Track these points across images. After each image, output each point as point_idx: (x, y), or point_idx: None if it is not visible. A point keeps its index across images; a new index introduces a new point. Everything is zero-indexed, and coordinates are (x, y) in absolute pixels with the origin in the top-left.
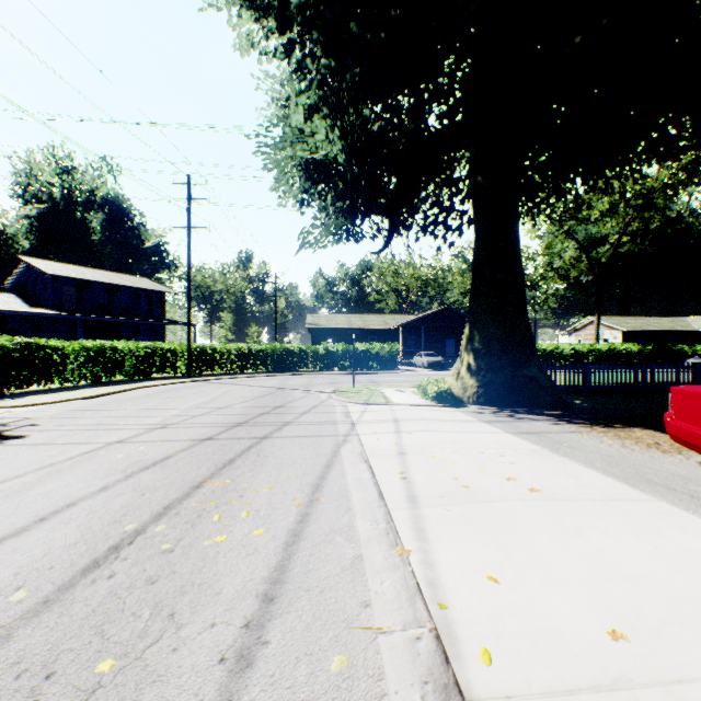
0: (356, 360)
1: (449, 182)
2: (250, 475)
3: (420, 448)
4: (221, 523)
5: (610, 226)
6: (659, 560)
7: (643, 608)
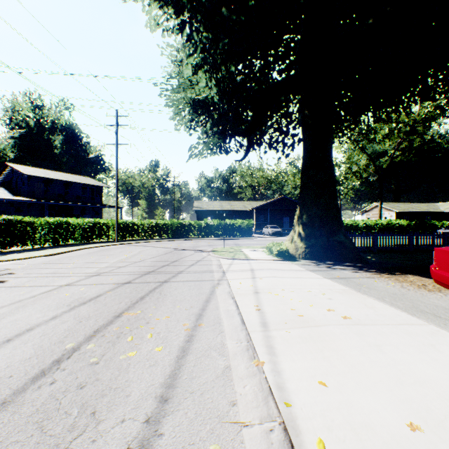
0: (226, 231)
1: (286, 115)
2: (154, 308)
3: (268, 289)
4: (133, 342)
5: (388, 144)
6: (436, 368)
7: (430, 405)
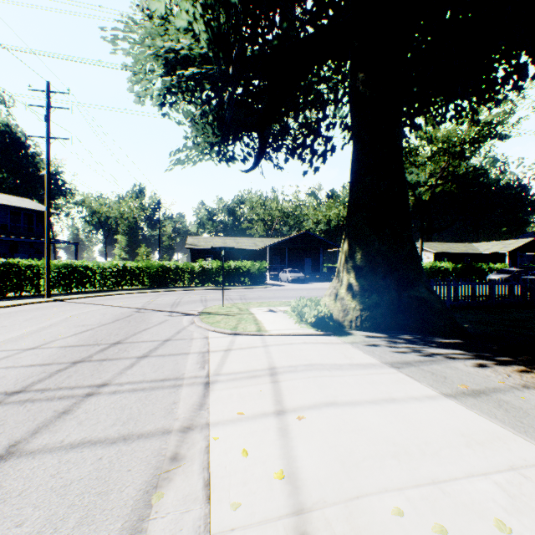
0: (229, 277)
1: (318, 103)
2: None
3: (341, 501)
4: None
5: (429, 171)
6: None
7: None
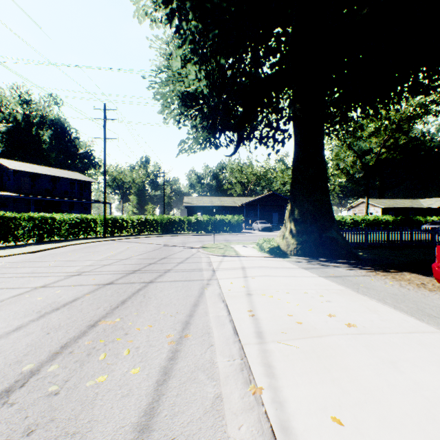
0: (216, 226)
1: (276, 110)
2: (135, 314)
3: (261, 290)
4: (105, 361)
5: (375, 142)
6: None
7: None
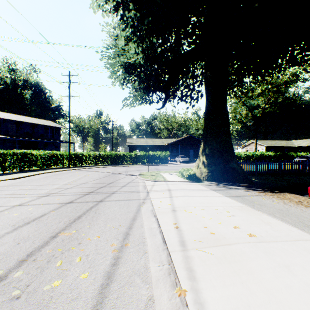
0: (149, 159)
1: (193, 76)
2: (88, 227)
3: (183, 207)
4: (61, 267)
5: (261, 100)
6: None
7: None
